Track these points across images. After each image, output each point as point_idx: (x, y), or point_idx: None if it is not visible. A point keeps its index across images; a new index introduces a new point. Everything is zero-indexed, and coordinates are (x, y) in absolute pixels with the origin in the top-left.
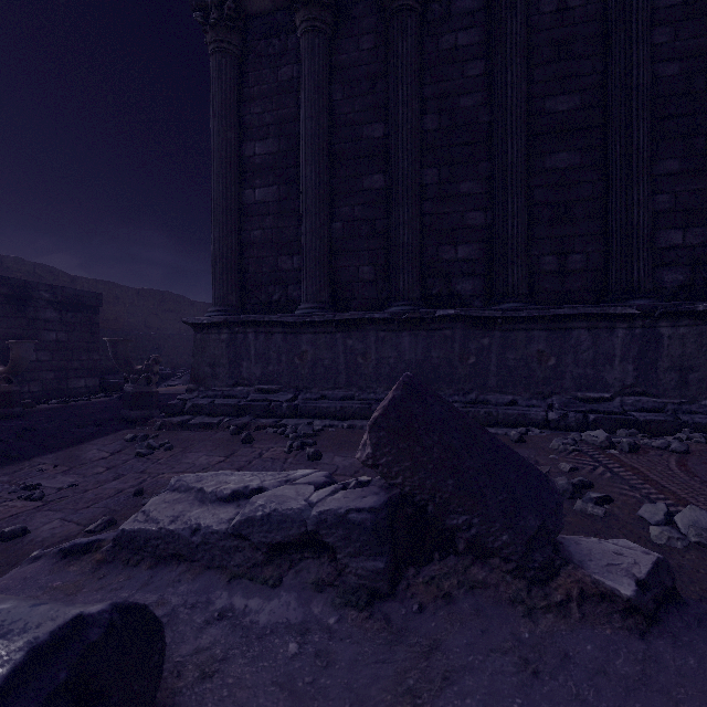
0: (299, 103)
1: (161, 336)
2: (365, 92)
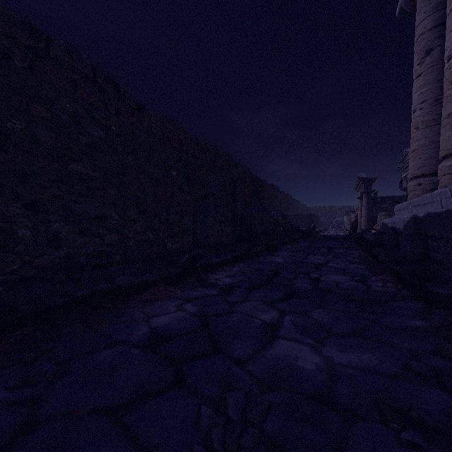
0: None
1: (318, 217)
2: None
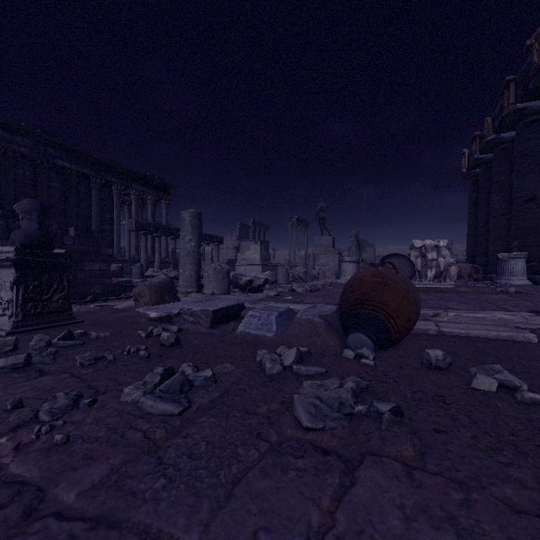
0: None
1: None
2: None
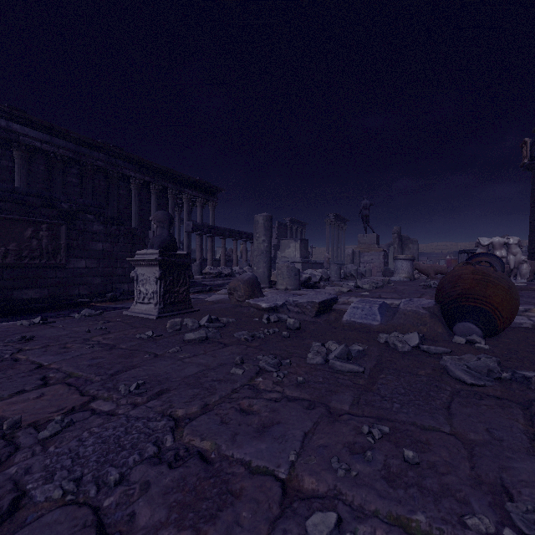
0: (12, 176)
1: None
2: (41, 183)
